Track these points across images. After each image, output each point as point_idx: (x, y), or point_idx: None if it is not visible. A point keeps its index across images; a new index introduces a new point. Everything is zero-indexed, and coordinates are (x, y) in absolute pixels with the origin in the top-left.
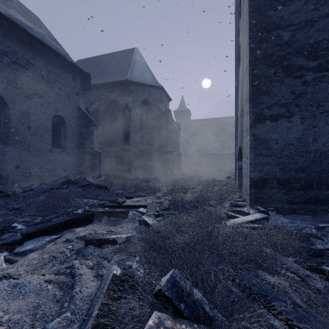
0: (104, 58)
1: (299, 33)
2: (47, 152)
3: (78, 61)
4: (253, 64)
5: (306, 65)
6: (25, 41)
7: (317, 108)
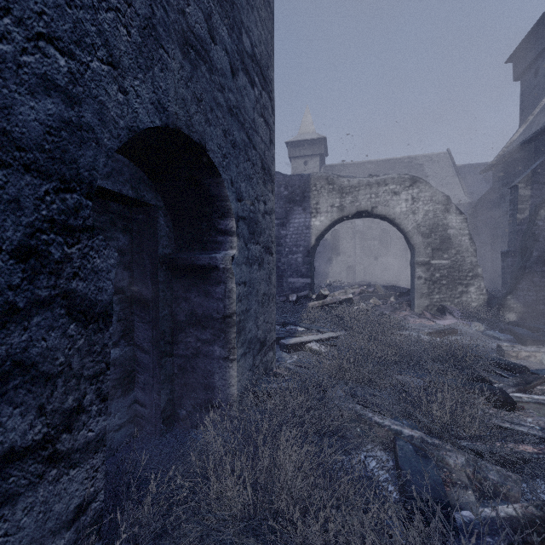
0: None
1: None
2: None
3: None
4: None
5: None
6: None
7: None
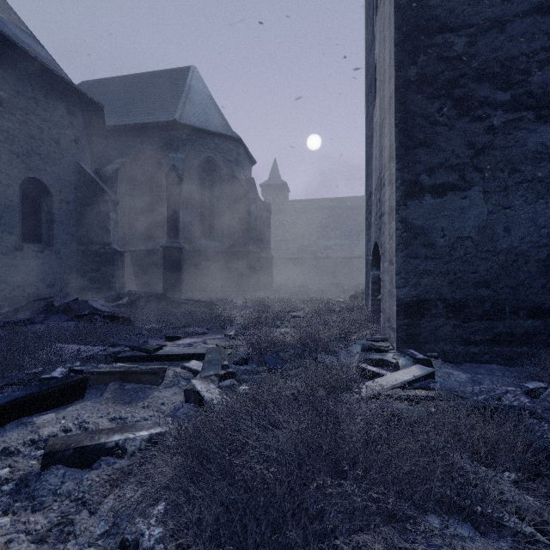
0: (133, 81)
1: (481, 41)
2: (10, 250)
3: (84, 83)
4: (403, 92)
5: (492, 98)
6: None
7: (511, 175)
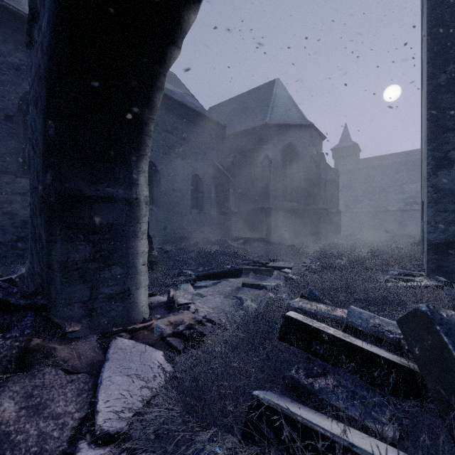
0: (238, 100)
1: None
2: (187, 213)
3: (210, 109)
4: (433, 94)
5: None
6: (171, 107)
7: None
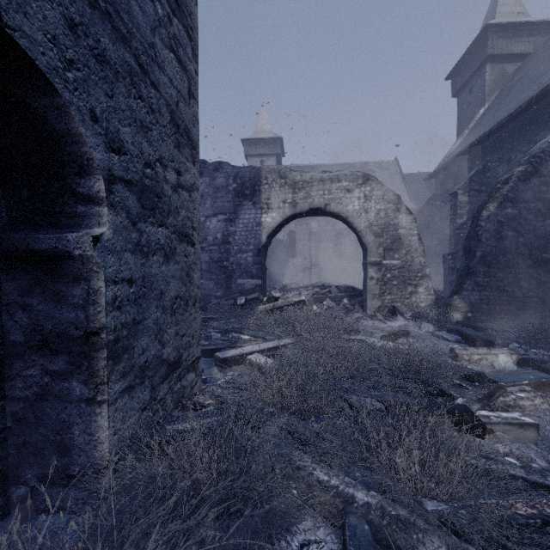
0: None
1: None
2: None
3: None
4: None
5: None
6: None
7: None
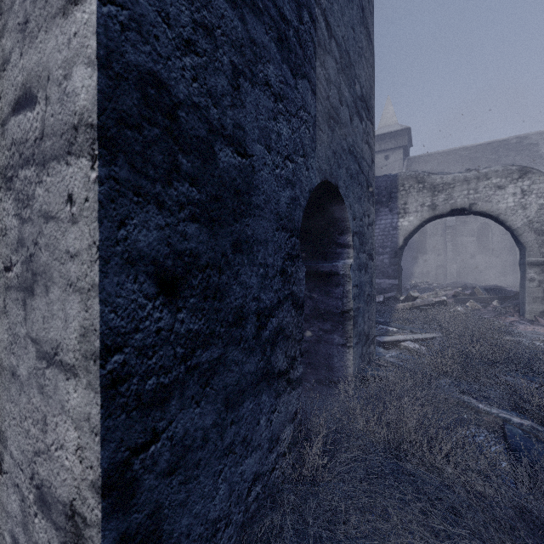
0: None
1: None
2: None
3: None
4: None
5: None
6: None
7: None
